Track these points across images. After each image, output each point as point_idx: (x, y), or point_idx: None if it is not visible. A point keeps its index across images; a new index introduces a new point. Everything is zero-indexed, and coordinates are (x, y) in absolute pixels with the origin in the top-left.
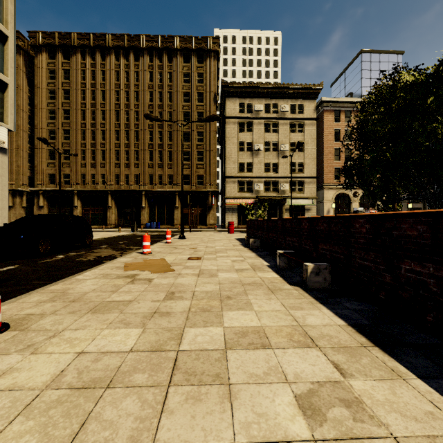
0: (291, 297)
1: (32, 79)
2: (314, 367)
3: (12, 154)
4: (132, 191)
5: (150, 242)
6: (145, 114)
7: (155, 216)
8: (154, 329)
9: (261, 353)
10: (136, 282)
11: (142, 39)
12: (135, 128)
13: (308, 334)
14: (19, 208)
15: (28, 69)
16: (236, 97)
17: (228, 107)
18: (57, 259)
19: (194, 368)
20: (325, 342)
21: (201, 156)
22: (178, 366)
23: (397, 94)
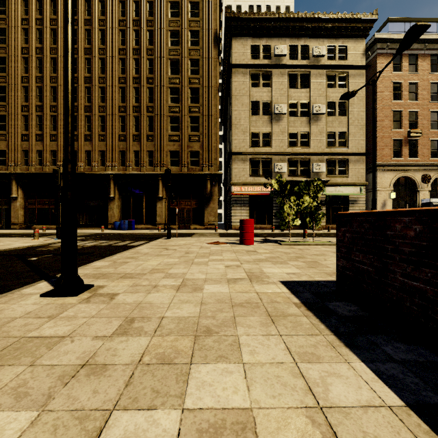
0: None
1: None
2: None
3: None
4: (95, 174)
5: None
6: None
7: (129, 211)
8: None
9: None
10: None
11: None
12: (99, 83)
13: None
14: None
15: None
16: (247, 35)
17: (235, 51)
18: None
19: None
20: None
21: (196, 124)
22: None
23: None
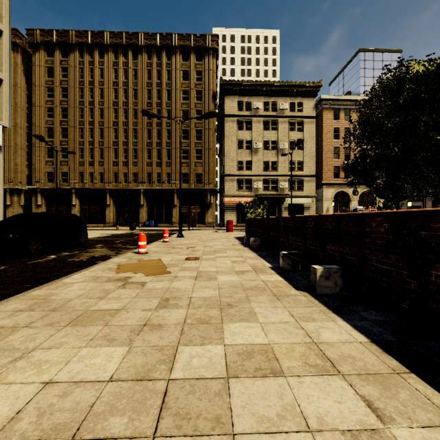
0: (299, 305)
1: (30, 77)
2: (341, 405)
3: (10, 152)
4: (130, 189)
5: (147, 241)
6: (142, 110)
7: (153, 214)
8: (142, 348)
9: (272, 383)
10: (127, 286)
11: (141, 37)
12: (133, 126)
13: (326, 355)
14: (17, 206)
15: (26, 67)
16: (235, 95)
17: (227, 105)
18: (47, 259)
19: (188, 407)
20: (349, 367)
21: (200, 154)
22: (168, 404)
23: (406, 85)
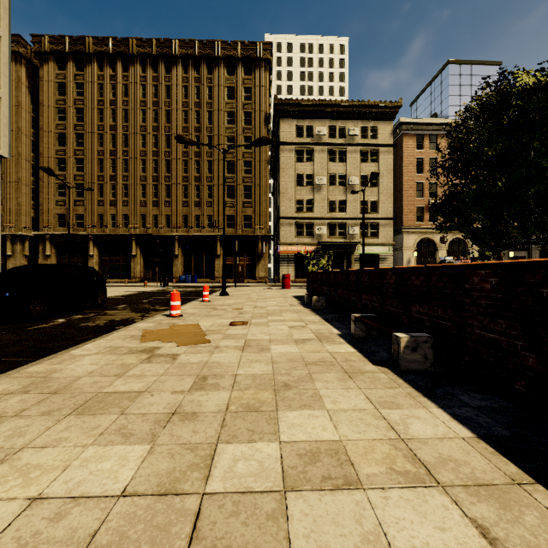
0: (378, 385)
1: (37, 96)
2: (445, 534)
3: (12, 189)
4: (162, 236)
5: (182, 301)
6: (176, 136)
7: (191, 267)
8: (169, 447)
9: (347, 499)
10: (153, 359)
11: (175, 45)
12: (166, 156)
13: (418, 457)
14: (20, 256)
15: (32, 83)
16: (293, 117)
17: (283, 130)
18: (54, 324)
19: (229, 537)
20: (451, 475)
21: (249, 192)
22: (201, 532)
23: (512, 102)
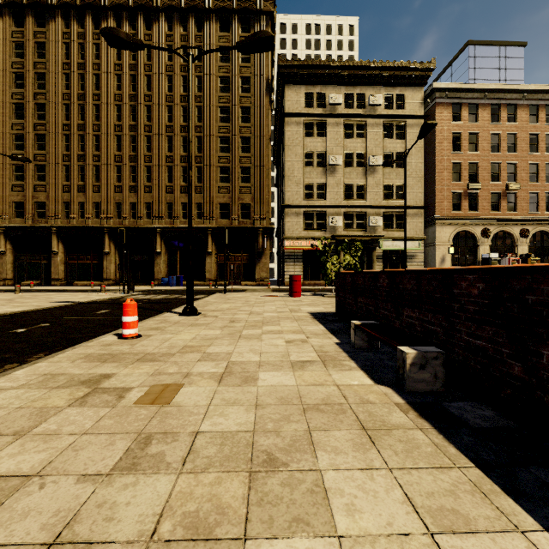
0: None
1: None
2: None
3: None
4: (141, 228)
5: (93, 331)
6: (102, 28)
7: (176, 266)
8: None
9: None
10: None
11: None
12: (145, 132)
13: None
14: None
15: None
16: (300, 83)
17: (289, 99)
18: None
19: None
20: None
21: (247, 175)
22: None
23: None
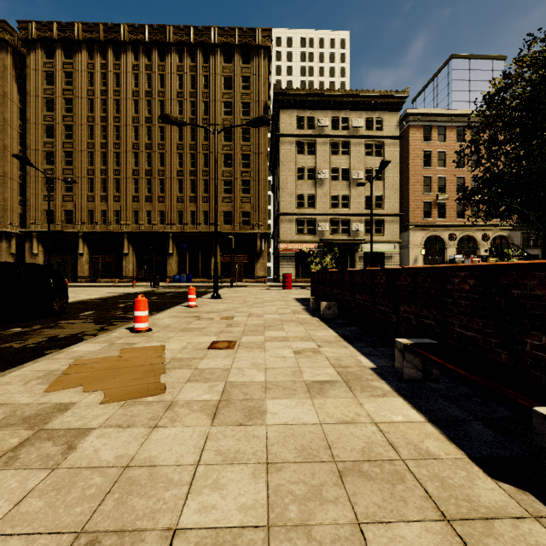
0: None
1: (25, 86)
2: None
3: None
4: (155, 233)
5: (165, 305)
6: (160, 114)
7: (186, 266)
8: None
9: None
10: (26, 451)
11: (169, 32)
12: (159, 149)
13: None
14: (6, 255)
15: (19, 72)
16: (293, 108)
17: (283, 122)
18: None
19: None
20: None
21: (247, 187)
22: None
23: None
